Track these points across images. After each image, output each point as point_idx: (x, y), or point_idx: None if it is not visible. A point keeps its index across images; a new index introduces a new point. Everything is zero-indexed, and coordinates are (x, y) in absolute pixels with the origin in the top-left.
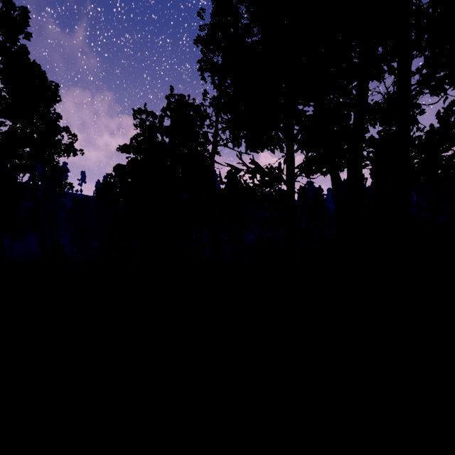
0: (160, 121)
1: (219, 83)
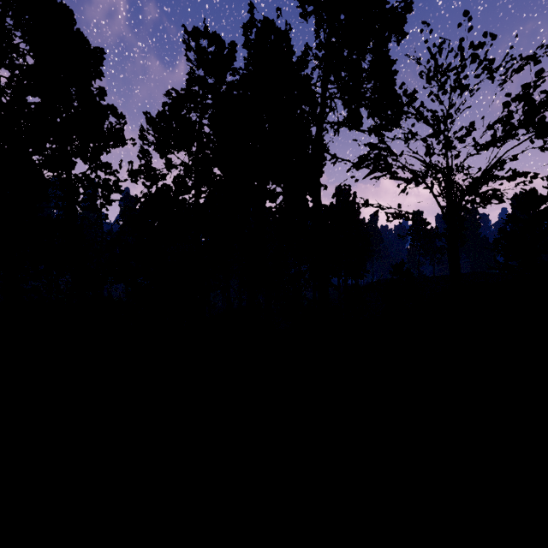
0: (229, 49)
1: (328, 17)
